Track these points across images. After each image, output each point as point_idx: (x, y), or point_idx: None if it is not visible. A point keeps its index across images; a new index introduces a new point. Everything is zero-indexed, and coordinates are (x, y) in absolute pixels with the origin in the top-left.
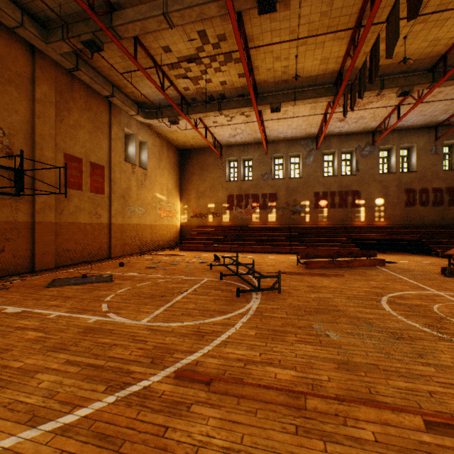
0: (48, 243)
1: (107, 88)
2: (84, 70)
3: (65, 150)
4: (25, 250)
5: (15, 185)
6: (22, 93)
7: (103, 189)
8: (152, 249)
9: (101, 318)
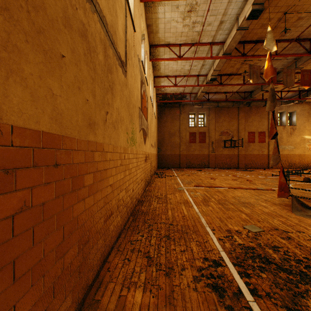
0: (242, 160)
1: (262, 104)
2: (251, 104)
3: (248, 130)
4: (236, 162)
5: (230, 146)
6: (235, 119)
7: (264, 140)
8: (300, 167)
9: (235, 173)
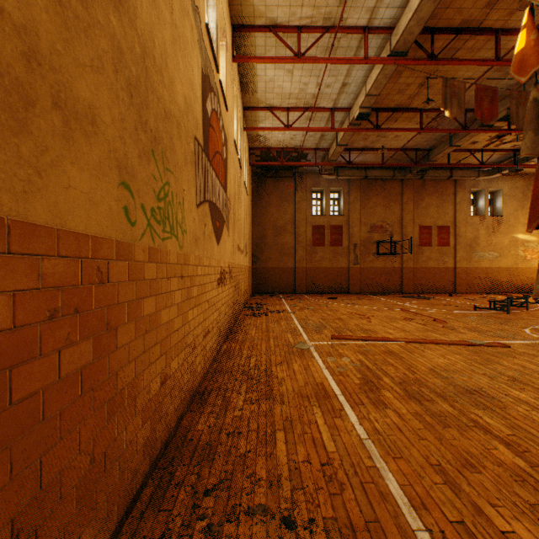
0: (409, 279)
1: (444, 175)
2: (426, 175)
3: (419, 224)
4: (397, 281)
5: (388, 252)
6: (396, 203)
7: (448, 242)
8: (509, 291)
9: (402, 304)
